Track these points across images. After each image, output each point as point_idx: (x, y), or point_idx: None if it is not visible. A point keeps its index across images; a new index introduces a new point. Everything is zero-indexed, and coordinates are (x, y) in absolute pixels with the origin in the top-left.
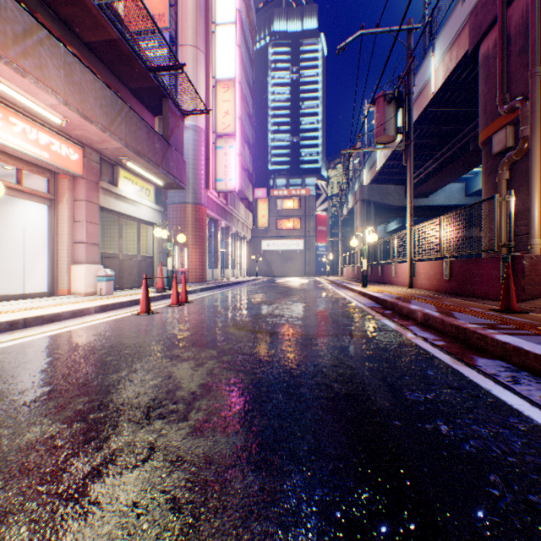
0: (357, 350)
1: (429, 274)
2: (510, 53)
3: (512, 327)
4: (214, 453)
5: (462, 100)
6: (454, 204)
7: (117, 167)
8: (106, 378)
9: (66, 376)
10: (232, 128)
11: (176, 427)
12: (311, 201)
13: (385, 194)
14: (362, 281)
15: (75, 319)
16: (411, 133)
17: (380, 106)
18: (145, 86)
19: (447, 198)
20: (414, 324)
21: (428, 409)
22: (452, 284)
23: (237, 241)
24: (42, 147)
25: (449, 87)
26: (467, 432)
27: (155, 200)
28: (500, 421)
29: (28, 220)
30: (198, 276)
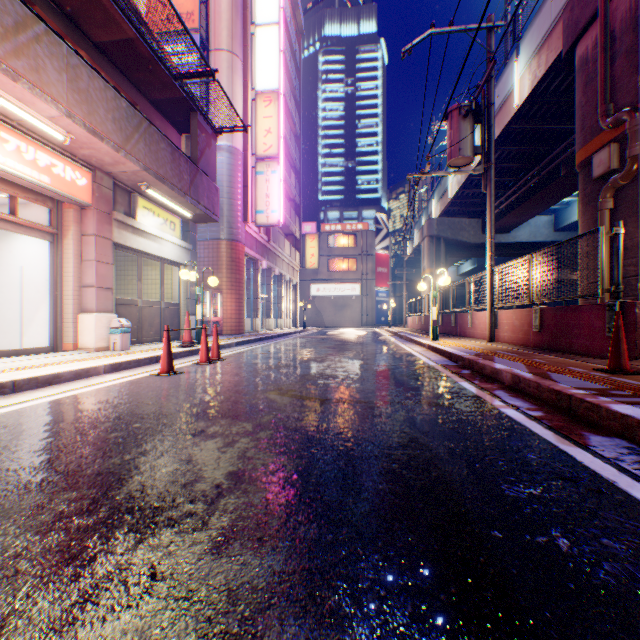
0: (433, 423)
1: (514, 325)
2: (615, 54)
3: (630, 393)
4: (240, 585)
5: (552, 114)
6: (540, 241)
7: (134, 195)
8: (104, 463)
9: (53, 460)
10: (274, 149)
11: (190, 540)
12: (369, 238)
13: (458, 229)
14: (431, 334)
15: (79, 382)
16: (491, 154)
17: (454, 120)
18: (169, 97)
19: (532, 233)
20: (501, 387)
21: (536, 512)
22: (543, 337)
23: (282, 285)
24: (41, 169)
25: (536, 99)
26: (596, 549)
27: (181, 236)
28: (639, 531)
29: (26, 259)
30: (234, 327)
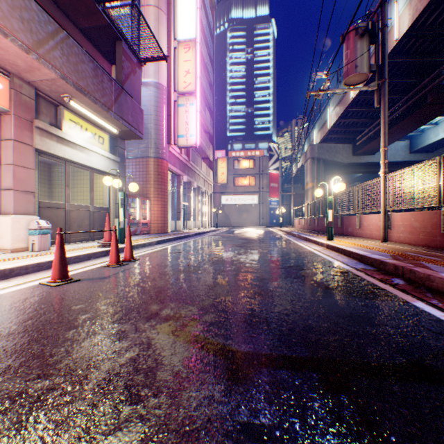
0: None
1: (414, 226)
2: None
3: None
4: None
5: (424, 49)
6: (399, 161)
7: (60, 108)
8: None
9: None
10: (192, 86)
11: None
12: (264, 161)
13: (334, 152)
14: (327, 234)
15: None
16: (385, 71)
17: (351, 41)
18: (96, 24)
19: (392, 155)
20: None
21: None
22: None
23: (199, 195)
24: None
25: (414, 32)
26: None
27: (110, 149)
28: None
29: None
30: (159, 228)
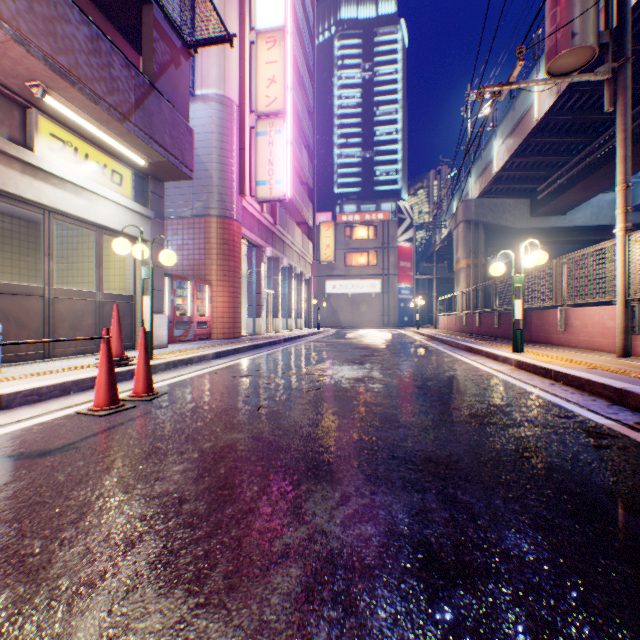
0: None
1: None
2: None
3: None
4: None
5: None
6: (604, 225)
7: (31, 112)
8: None
9: None
10: (279, 102)
11: None
12: (391, 228)
13: (501, 212)
14: (513, 341)
15: None
16: (627, 43)
17: None
18: None
19: (594, 215)
20: None
21: None
22: None
23: (292, 279)
24: None
25: None
26: None
27: (134, 195)
28: None
29: None
30: (226, 330)
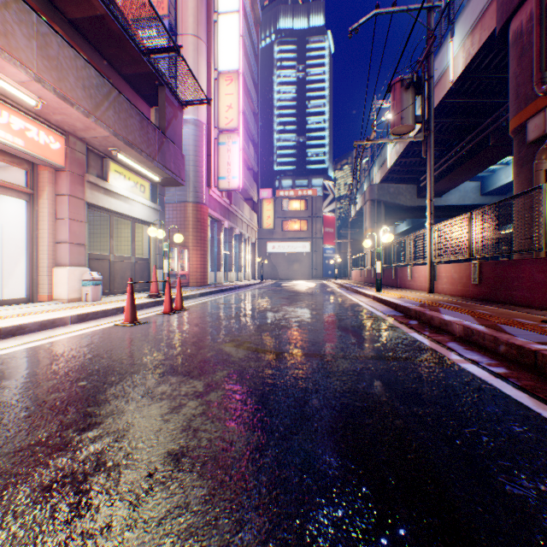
0: (394, 382)
1: (453, 277)
2: None
3: None
4: None
5: (483, 89)
6: (469, 204)
7: (106, 160)
8: (26, 437)
9: None
10: (235, 122)
11: None
12: (318, 202)
13: (396, 194)
14: (376, 286)
15: (43, 332)
16: (431, 123)
17: (397, 92)
18: (139, 72)
19: (461, 197)
20: (452, 339)
21: None
22: (482, 289)
23: (242, 243)
24: (15, 133)
25: (469, 75)
26: None
27: (150, 197)
28: None
29: (6, 217)
30: (199, 280)
